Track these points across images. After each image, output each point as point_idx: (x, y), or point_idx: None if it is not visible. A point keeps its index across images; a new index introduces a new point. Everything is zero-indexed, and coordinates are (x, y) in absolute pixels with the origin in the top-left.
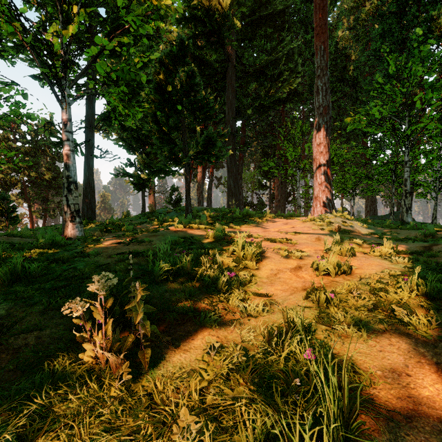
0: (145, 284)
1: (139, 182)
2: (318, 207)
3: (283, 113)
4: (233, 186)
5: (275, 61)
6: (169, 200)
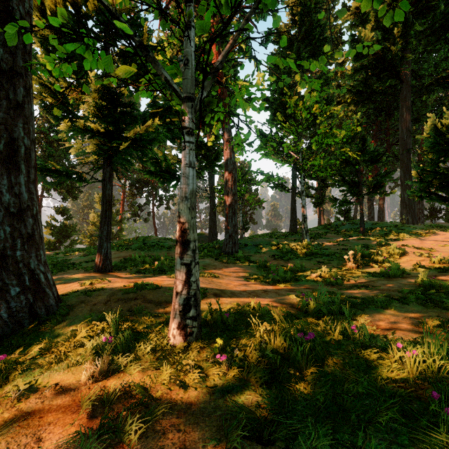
0: (360, 253)
1: (317, 201)
2: None
3: None
4: (407, 199)
5: None
6: (339, 211)
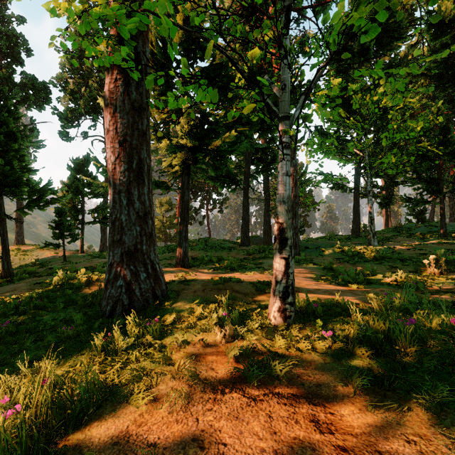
0: (444, 258)
1: (383, 201)
2: None
3: None
4: None
5: None
6: (410, 212)
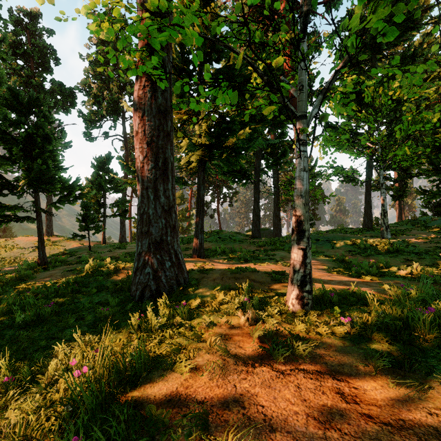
0: None
1: (396, 194)
2: None
3: None
4: None
5: None
6: (425, 204)
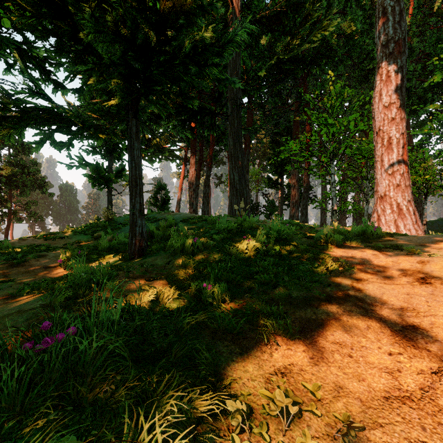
0: None
1: (98, 175)
2: (389, 214)
3: (305, 83)
4: (238, 181)
5: (297, 5)
6: (154, 201)
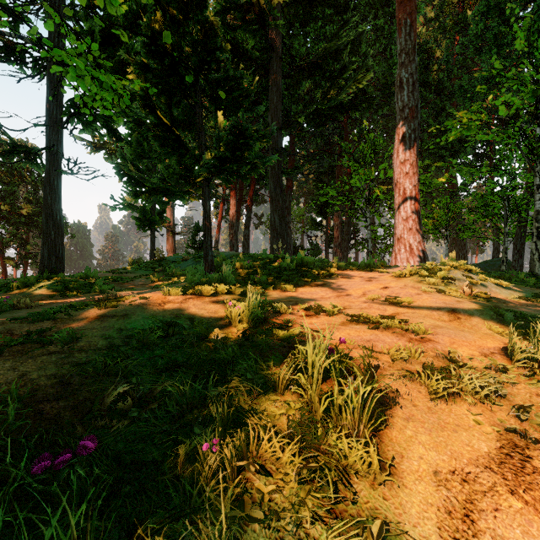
0: None
1: (144, 217)
2: (403, 253)
3: (346, 126)
4: (279, 224)
5: (337, 52)
6: (192, 243)
